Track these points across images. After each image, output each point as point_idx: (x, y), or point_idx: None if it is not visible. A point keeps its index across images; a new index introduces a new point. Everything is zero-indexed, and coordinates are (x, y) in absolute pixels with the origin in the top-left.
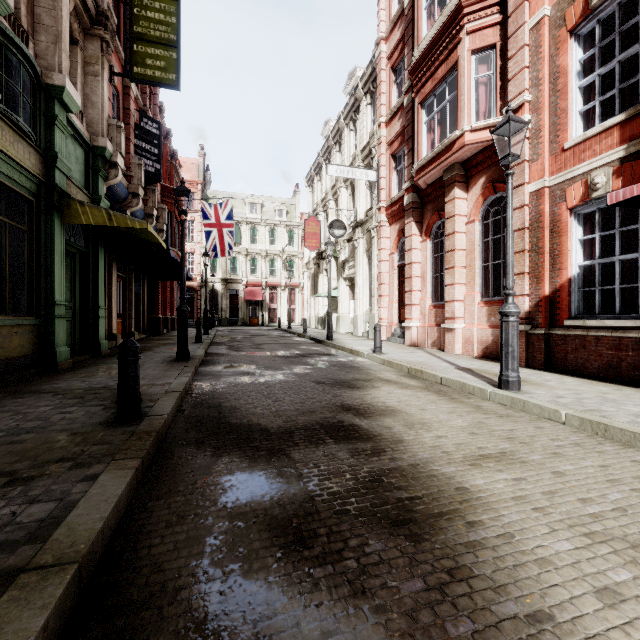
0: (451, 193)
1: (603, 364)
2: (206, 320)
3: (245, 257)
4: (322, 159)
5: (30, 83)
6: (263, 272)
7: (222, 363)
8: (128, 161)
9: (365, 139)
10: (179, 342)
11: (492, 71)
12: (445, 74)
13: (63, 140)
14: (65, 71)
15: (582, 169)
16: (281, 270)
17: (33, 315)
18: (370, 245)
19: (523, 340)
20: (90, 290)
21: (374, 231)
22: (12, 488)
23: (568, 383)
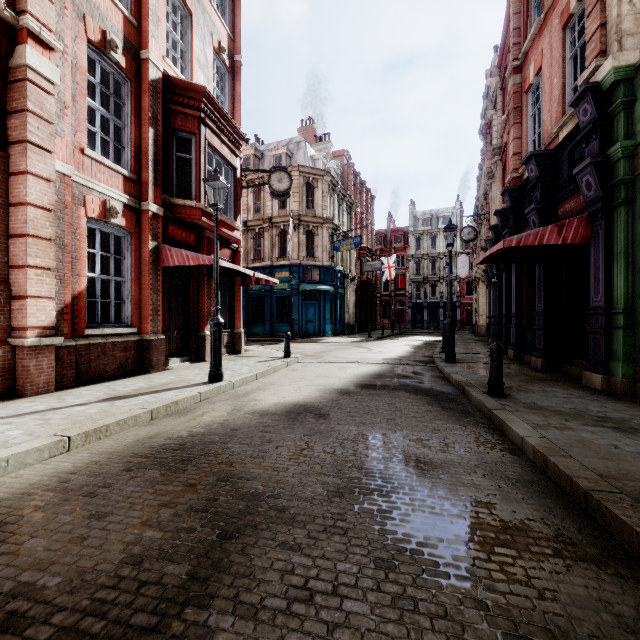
0: None
1: (118, 365)
2: None
3: None
4: None
5: None
6: None
7: (593, 639)
8: None
9: None
10: None
11: None
12: None
13: None
14: None
15: (101, 188)
16: None
17: None
18: None
19: (54, 356)
20: None
21: None
22: None
23: (155, 379)
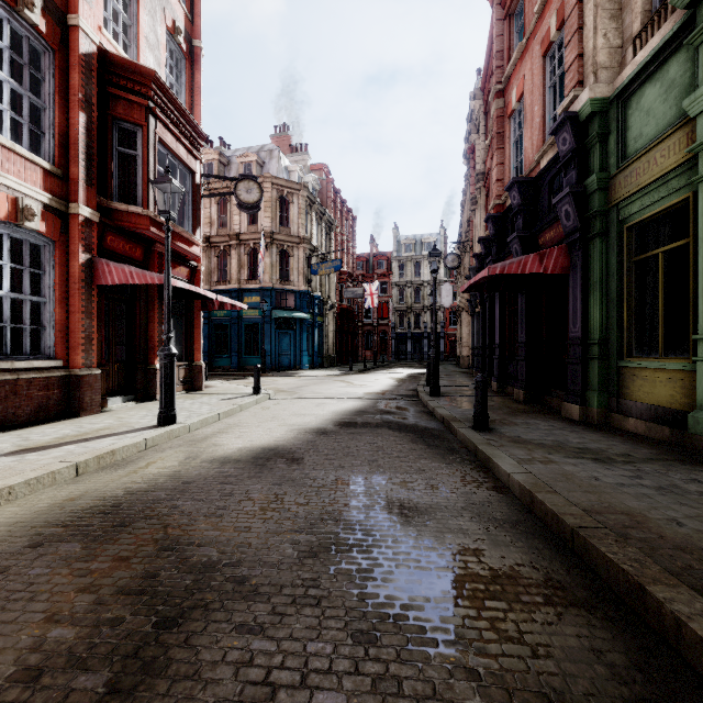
0: None
1: (35, 407)
2: None
3: None
4: None
5: None
6: None
7: (589, 698)
8: None
9: None
10: None
11: None
12: None
13: None
14: None
15: (10, 182)
16: None
17: None
18: None
19: None
20: None
21: None
22: None
23: (86, 424)
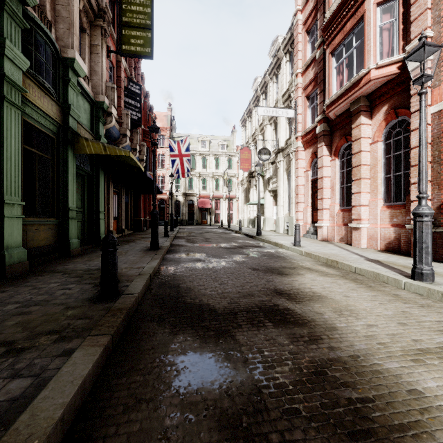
0: (357, 120)
1: None
2: (172, 221)
3: (198, 178)
4: (252, 106)
5: (52, 56)
6: (210, 188)
7: (181, 252)
8: (120, 112)
9: (285, 87)
10: (152, 236)
11: (395, 18)
12: (353, 26)
13: (75, 96)
14: (76, 48)
15: None
16: (223, 186)
17: (54, 217)
18: (289, 165)
19: None
20: (94, 200)
21: (292, 155)
22: (5, 359)
23: None
